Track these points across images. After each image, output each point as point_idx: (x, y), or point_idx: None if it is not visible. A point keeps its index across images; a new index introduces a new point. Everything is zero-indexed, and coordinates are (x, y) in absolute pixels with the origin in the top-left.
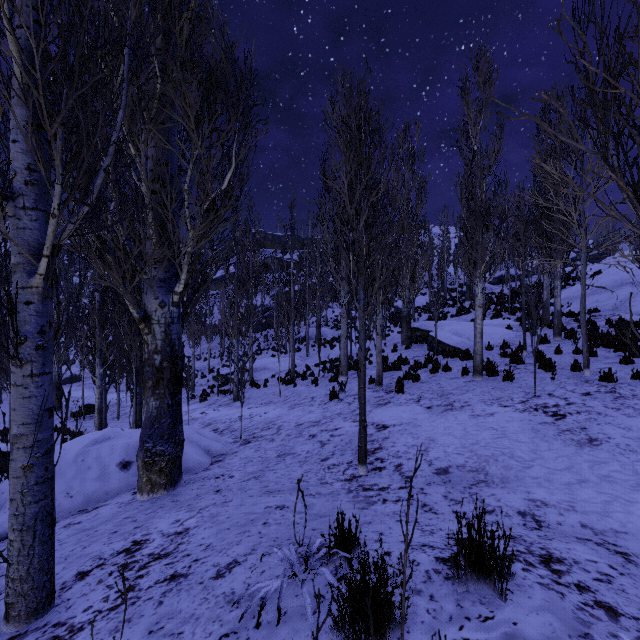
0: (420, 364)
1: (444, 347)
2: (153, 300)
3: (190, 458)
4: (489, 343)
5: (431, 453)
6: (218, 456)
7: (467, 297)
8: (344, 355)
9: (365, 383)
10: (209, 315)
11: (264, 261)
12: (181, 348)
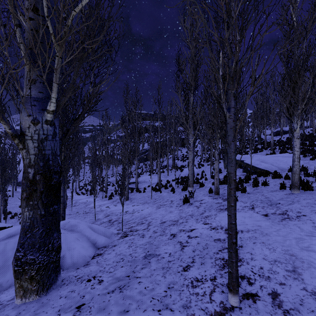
0: (243, 180)
1: (256, 170)
2: (26, 117)
3: (76, 252)
4: (290, 167)
5: (306, 278)
6: (101, 248)
7: (259, 143)
8: (191, 174)
9: (235, 201)
10: (116, 153)
11: (145, 127)
12: (56, 163)
